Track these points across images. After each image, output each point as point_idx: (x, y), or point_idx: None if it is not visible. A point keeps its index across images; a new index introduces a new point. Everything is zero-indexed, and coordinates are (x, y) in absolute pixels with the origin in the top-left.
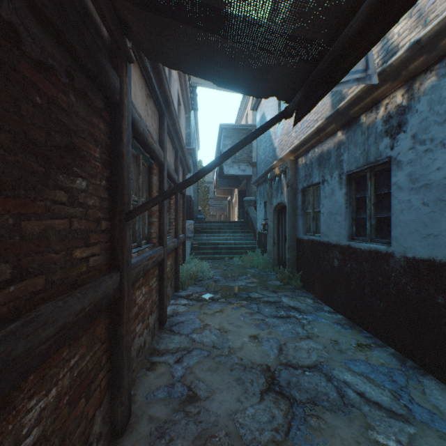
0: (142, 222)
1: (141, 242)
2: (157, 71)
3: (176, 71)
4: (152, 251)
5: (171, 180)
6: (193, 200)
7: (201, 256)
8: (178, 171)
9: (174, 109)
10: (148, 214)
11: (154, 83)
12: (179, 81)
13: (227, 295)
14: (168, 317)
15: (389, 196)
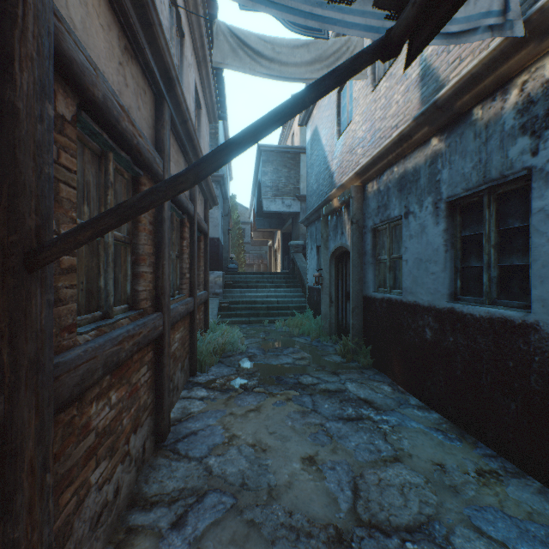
0: (118, 274)
1: (112, 309)
2: (140, 3)
3: (193, 54)
4: (135, 325)
5: (183, 210)
6: (222, 244)
7: (232, 319)
8: (194, 198)
9: (182, 94)
10: (132, 259)
11: (137, 28)
12: (198, 72)
13: (267, 380)
14: (173, 423)
15: (523, 233)
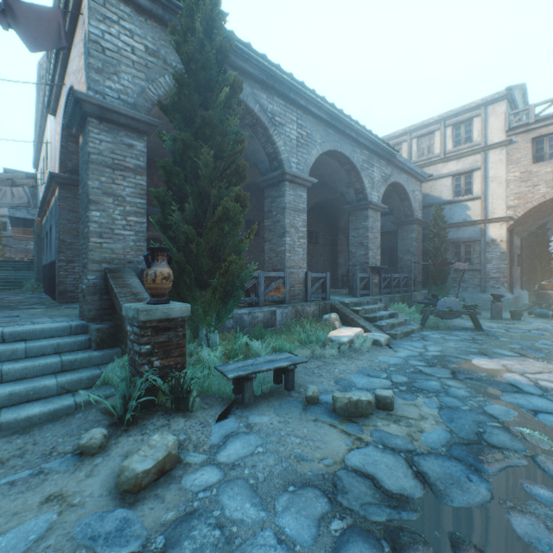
0: None
1: None
2: None
3: None
4: None
5: None
6: None
7: None
8: None
9: None
10: None
11: None
12: None
13: None
14: None
15: None
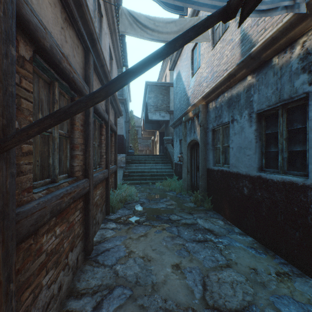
0: (61, 155)
1: (57, 177)
2: None
3: (108, 27)
4: (71, 186)
5: (101, 118)
6: (125, 138)
7: (130, 181)
8: (108, 111)
9: (100, 49)
10: (70, 147)
11: (72, 7)
12: (111, 38)
13: (151, 217)
14: (95, 244)
15: (303, 131)
